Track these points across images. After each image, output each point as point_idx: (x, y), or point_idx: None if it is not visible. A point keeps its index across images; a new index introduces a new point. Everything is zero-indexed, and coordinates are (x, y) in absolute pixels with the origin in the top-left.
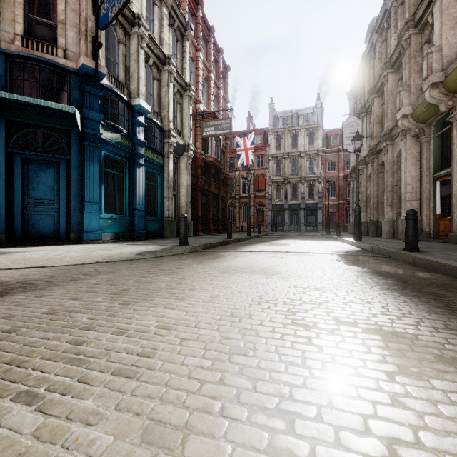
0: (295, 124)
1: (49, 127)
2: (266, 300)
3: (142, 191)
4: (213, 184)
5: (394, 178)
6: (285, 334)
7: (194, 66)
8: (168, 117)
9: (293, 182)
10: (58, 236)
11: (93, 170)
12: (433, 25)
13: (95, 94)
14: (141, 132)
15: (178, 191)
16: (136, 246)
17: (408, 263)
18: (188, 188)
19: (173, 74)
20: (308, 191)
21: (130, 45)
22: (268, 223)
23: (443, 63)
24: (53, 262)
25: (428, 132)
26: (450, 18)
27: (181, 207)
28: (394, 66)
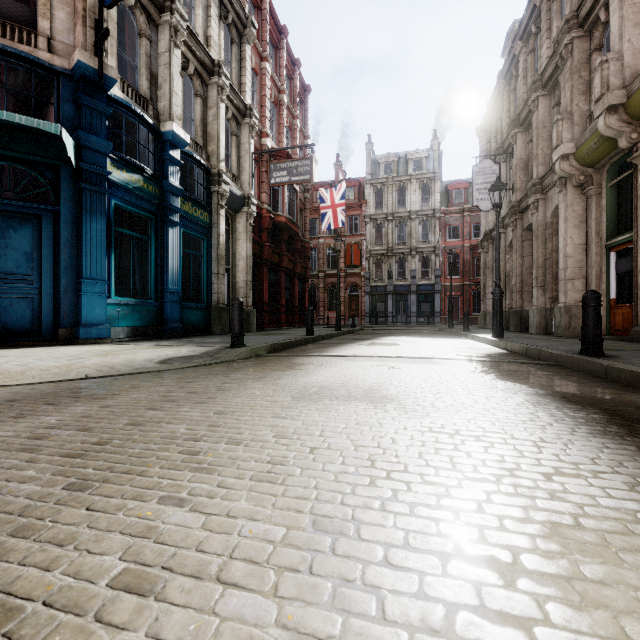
0: (402, 173)
1: (24, 160)
2: (385, 470)
3: (177, 264)
4: (286, 256)
5: (547, 248)
6: (457, 608)
7: (258, 82)
8: (217, 154)
9: (400, 254)
10: (40, 333)
11: (96, 229)
12: (607, 24)
13: (99, 110)
14: (176, 174)
15: (233, 264)
16: (162, 349)
17: (595, 376)
18: (249, 261)
19: (225, 90)
20: (420, 268)
21: (158, 41)
22: (364, 313)
23: (624, 77)
24: (8, 378)
25: (598, 180)
26: (634, 10)
27: (238, 288)
28: (547, 87)
